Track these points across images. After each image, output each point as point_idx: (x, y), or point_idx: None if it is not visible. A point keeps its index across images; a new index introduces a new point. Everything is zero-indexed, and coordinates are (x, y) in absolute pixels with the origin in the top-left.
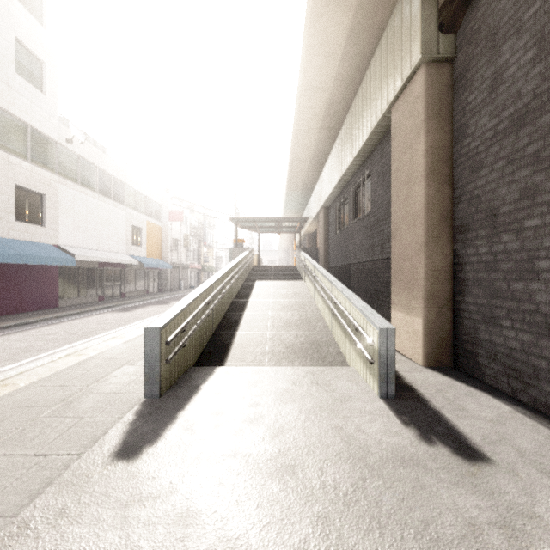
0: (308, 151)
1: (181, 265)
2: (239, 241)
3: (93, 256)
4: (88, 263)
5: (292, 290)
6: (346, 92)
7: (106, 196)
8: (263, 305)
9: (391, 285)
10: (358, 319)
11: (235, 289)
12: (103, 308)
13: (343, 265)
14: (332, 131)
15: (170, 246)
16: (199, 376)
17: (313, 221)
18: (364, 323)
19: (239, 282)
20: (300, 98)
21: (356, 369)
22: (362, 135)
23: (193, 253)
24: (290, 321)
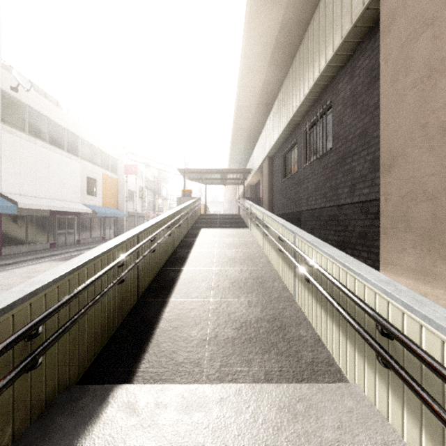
0: (255, 96)
1: (137, 214)
2: (187, 191)
3: (40, 204)
4: (37, 211)
5: (238, 238)
6: (304, 8)
7: (59, 147)
8: (206, 257)
9: (382, 237)
10: (379, 306)
11: (178, 238)
12: (47, 256)
13: (291, 212)
14: (281, 68)
15: (126, 196)
16: (66, 427)
17: (256, 172)
18: (409, 324)
19: (182, 230)
20: (249, 18)
21: (368, 394)
22: (325, 54)
23: (149, 203)
24: (238, 280)
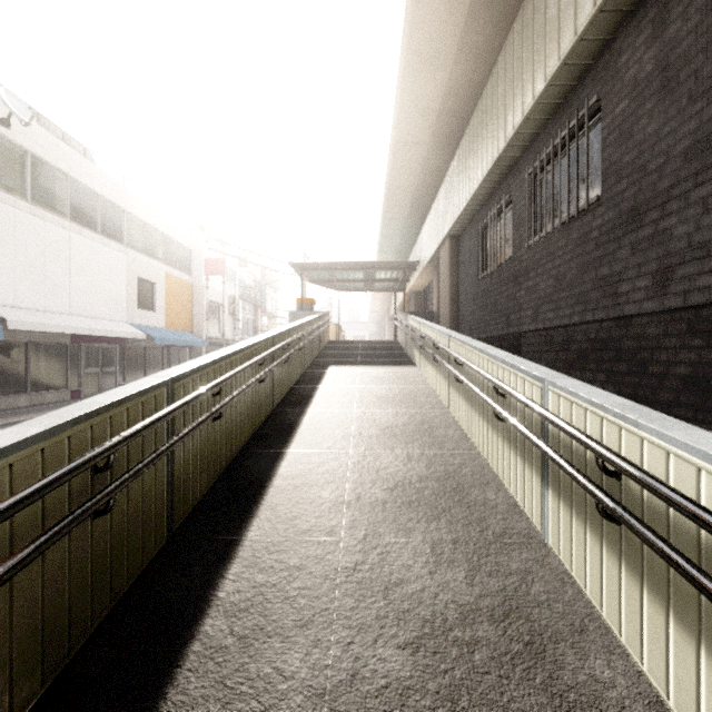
0: (428, 120)
1: (225, 341)
2: (306, 302)
3: (50, 323)
4: (47, 336)
5: (398, 385)
6: None
7: (88, 227)
8: (336, 424)
9: None
10: None
11: (282, 384)
12: None
13: (497, 336)
14: (481, 57)
15: (206, 312)
16: None
17: (426, 267)
18: None
19: (293, 369)
20: None
21: None
22: None
23: (246, 324)
24: (404, 483)
